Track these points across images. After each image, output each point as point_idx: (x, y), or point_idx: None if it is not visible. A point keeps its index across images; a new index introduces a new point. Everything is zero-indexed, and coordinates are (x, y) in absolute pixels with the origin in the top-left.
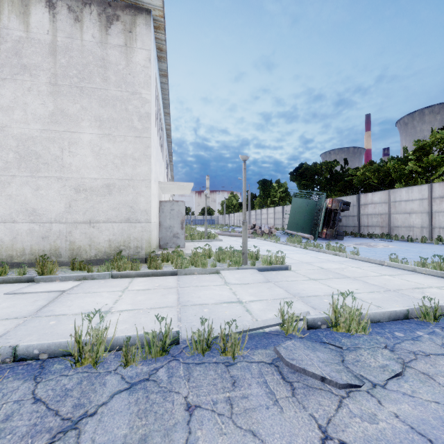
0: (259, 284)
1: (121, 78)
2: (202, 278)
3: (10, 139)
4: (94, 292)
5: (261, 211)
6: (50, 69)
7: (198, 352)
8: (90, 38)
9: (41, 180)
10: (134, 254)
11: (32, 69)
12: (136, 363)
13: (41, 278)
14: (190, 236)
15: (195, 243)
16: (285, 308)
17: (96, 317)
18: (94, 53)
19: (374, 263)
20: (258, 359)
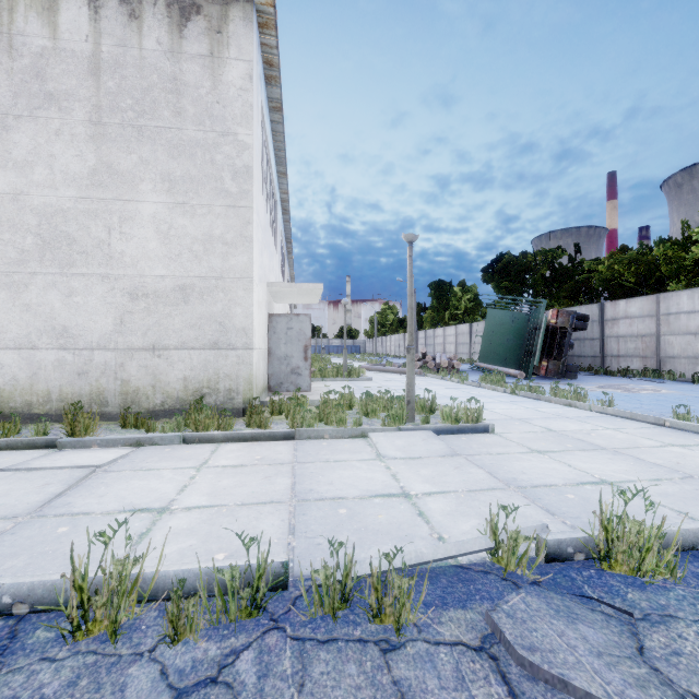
0: (438, 458)
1: (204, 109)
2: (338, 446)
3: (28, 213)
4: (150, 469)
5: (435, 331)
6: (90, 98)
7: (323, 611)
8: (154, 45)
9: (76, 280)
10: (226, 402)
11: (63, 100)
12: (195, 635)
13: (67, 442)
14: (319, 371)
15: (328, 384)
16: (493, 510)
17: (141, 520)
18: (161, 70)
19: (645, 422)
20: (451, 636)
